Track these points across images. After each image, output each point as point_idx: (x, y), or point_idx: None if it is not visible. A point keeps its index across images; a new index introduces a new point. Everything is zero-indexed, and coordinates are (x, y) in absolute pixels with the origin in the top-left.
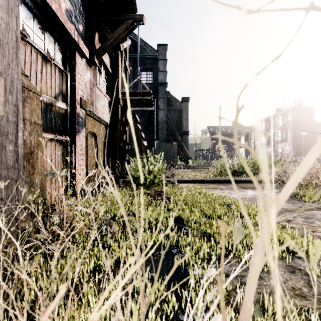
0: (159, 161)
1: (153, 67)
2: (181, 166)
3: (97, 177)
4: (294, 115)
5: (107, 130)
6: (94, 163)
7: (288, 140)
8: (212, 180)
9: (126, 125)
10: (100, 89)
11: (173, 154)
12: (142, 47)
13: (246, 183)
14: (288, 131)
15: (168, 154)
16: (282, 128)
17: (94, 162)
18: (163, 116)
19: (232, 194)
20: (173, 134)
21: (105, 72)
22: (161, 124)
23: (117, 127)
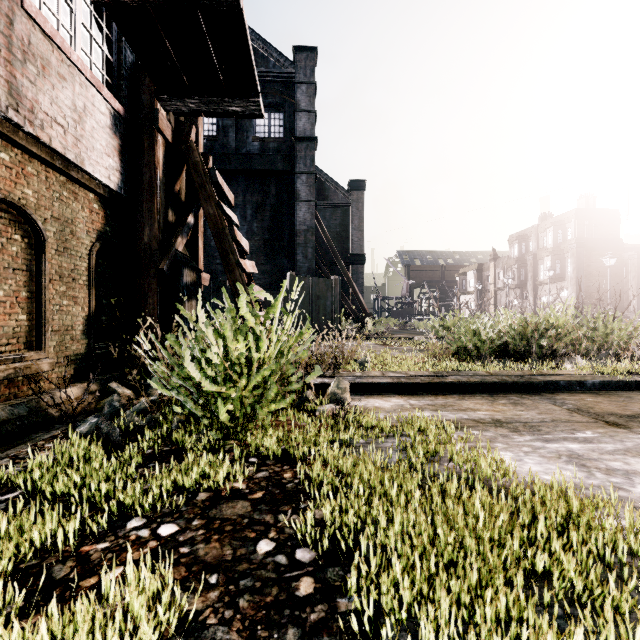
0: (286, 319)
1: (285, 101)
2: (349, 333)
3: (44, 381)
4: (579, 227)
5: (111, 215)
6: (21, 327)
7: (567, 278)
8: (465, 383)
9: (189, 210)
10: (51, 35)
11: (332, 304)
12: (257, 53)
13: (571, 391)
14: (566, 260)
15: (320, 305)
16: (555, 252)
17: (21, 325)
18: (307, 216)
19: (634, 482)
20: (330, 261)
21: (100, 10)
22: (303, 235)
23: (151, 206)
